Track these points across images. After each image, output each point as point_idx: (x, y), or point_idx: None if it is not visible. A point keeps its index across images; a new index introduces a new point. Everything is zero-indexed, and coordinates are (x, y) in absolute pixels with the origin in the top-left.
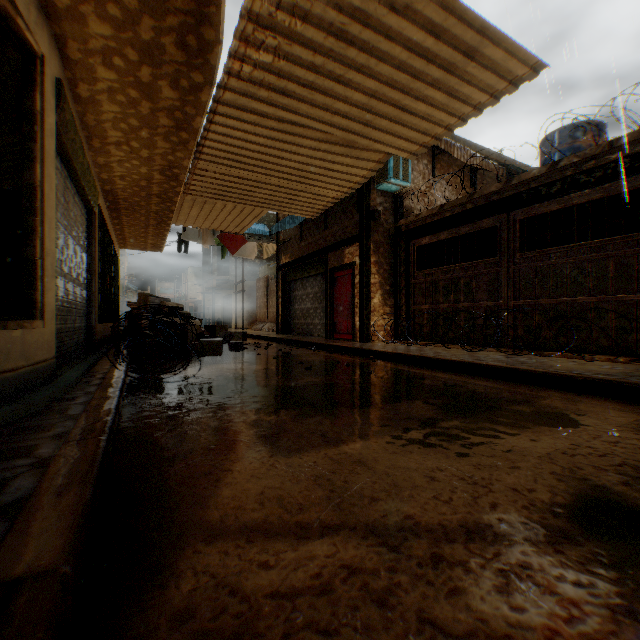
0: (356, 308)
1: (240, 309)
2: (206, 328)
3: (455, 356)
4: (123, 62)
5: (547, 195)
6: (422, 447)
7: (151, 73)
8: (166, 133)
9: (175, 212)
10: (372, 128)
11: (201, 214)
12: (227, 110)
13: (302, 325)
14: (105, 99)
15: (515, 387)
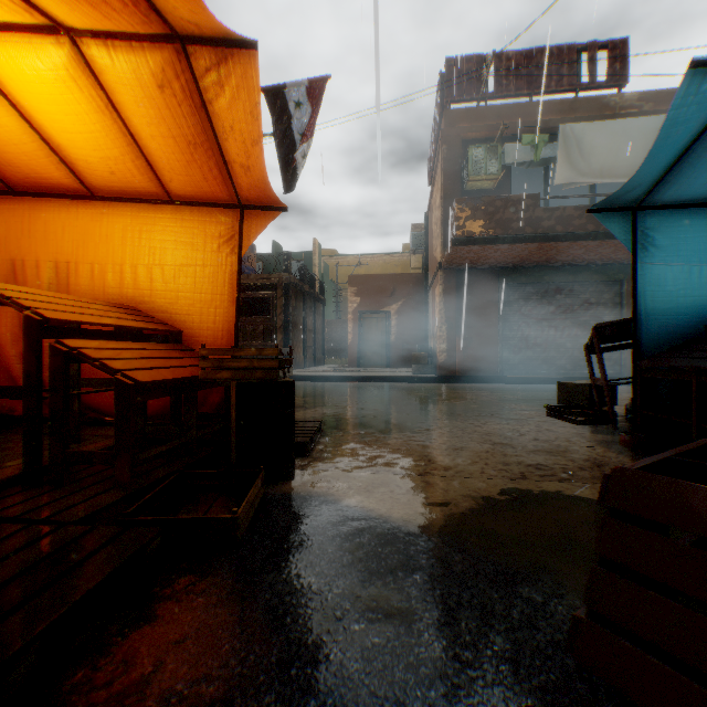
0: None
1: None
2: None
3: None
4: None
5: None
6: None
7: None
8: None
9: None
10: None
11: None
12: None
13: None
14: None
15: None
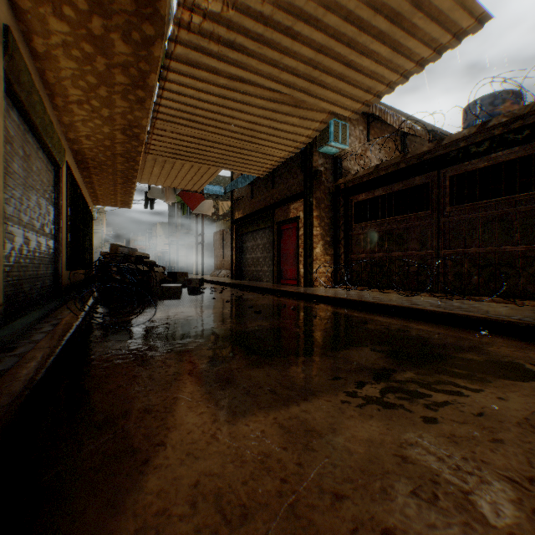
0: (300, 257)
1: (200, 258)
2: (169, 274)
3: (393, 301)
4: (73, 12)
5: (476, 153)
6: (382, 408)
7: (102, 25)
8: (123, 91)
9: (139, 171)
10: (318, 86)
11: (162, 173)
12: (179, 67)
13: (253, 272)
14: (61, 54)
15: (456, 332)
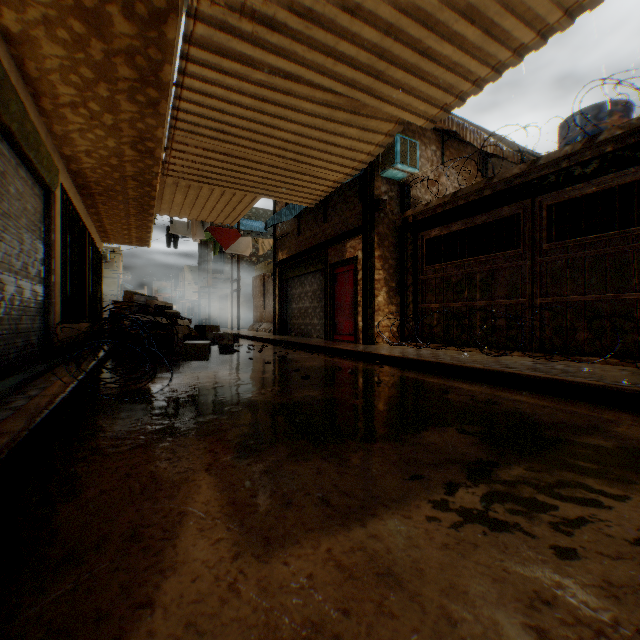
0: (359, 307)
1: (236, 309)
2: (196, 329)
3: (477, 362)
4: None
5: (581, 176)
6: (488, 530)
7: None
8: (130, 90)
9: (157, 199)
10: (383, 83)
11: (186, 202)
12: (202, 55)
13: (300, 325)
14: (43, 36)
15: (566, 405)
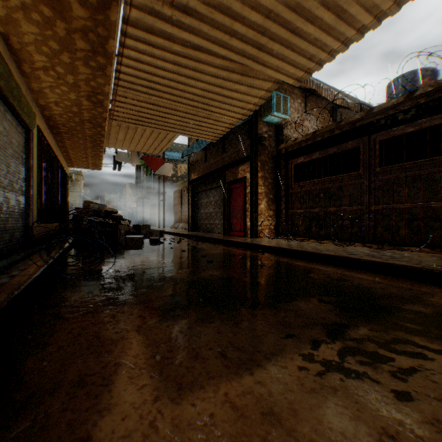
0: (247, 212)
1: (162, 213)
2: (134, 227)
3: (331, 251)
4: None
5: (403, 120)
6: (344, 377)
7: None
8: (85, 58)
9: (106, 136)
10: (265, 53)
11: (126, 138)
12: (136, 33)
13: (206, 225)
14: (22, 18)
15: (394, 281)
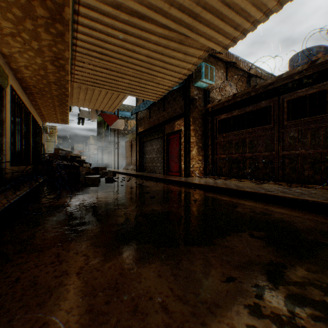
0: (182, 157)
1: (117, 158)
2: (93, 168)
3: (250, 188)
4: None
5: (307, 83)
6: None
7: None
8: (45, 25)
9: (70, 96)
10: (198, 22)
11: (86, 98)
12: (88, 1)
13: (150, 167)
14: None
15: (309, 215)
